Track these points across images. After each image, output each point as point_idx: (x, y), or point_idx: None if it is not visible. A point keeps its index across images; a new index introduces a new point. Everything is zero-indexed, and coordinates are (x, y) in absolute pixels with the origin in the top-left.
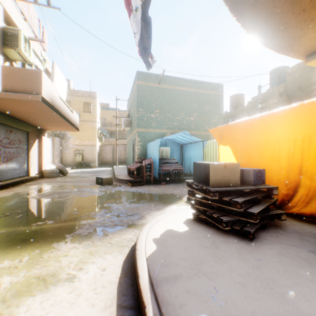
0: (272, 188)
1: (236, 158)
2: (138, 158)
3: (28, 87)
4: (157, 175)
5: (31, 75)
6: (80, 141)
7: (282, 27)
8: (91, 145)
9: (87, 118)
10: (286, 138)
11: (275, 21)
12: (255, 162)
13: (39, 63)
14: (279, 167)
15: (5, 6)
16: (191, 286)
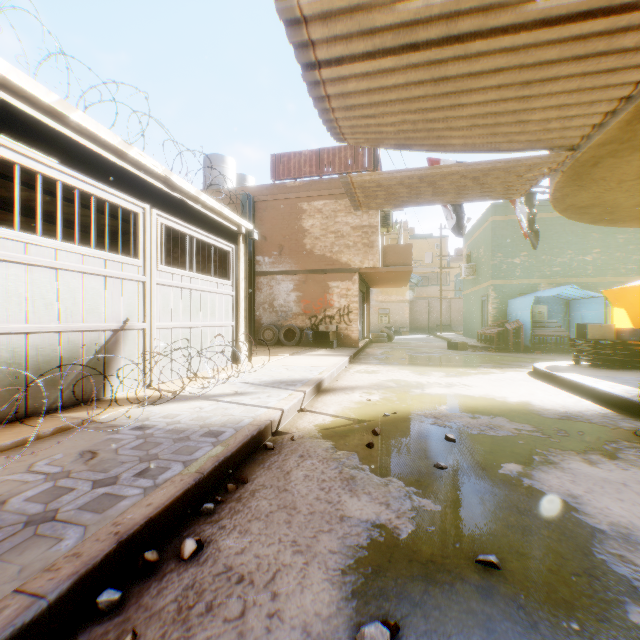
0: None
1: (629, 321)
2: (494, 320)
3: (401, 260)
4: (527, 341)
5: (404, 249)
6: (385, 297)
7: None
8: (400, 302)
9: None
10: None
11: None
12: None
13: None
14: None
15: None
16: (567, 371)
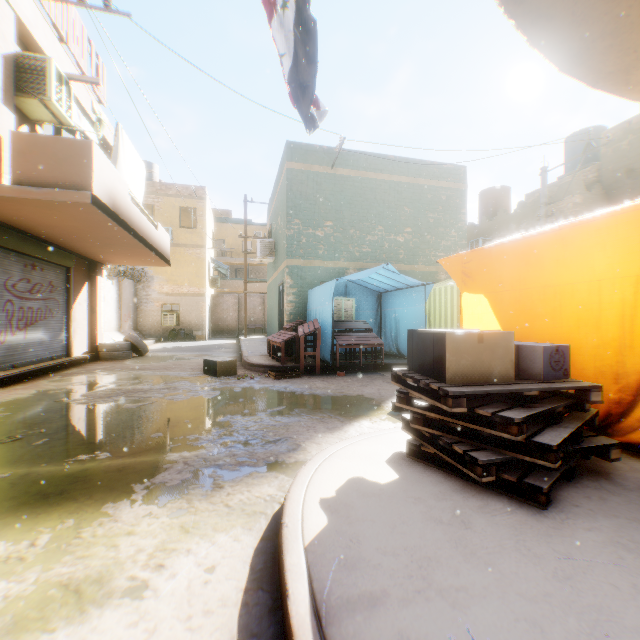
0: (587, 389)
1: (499, 321)
2: (290, 320)
3: (64, 176)
4: (328, 355)
5: (71, 150)
6: (173, 287)
7: (610, 27)
8: (195, 295)
9: (187, 240)
10: (615, 275)
11: (595, 14)
12: (542, 330)
13: (90, 128)
14: (600, 340)
15: (20, 12)
16: (411, 624)
